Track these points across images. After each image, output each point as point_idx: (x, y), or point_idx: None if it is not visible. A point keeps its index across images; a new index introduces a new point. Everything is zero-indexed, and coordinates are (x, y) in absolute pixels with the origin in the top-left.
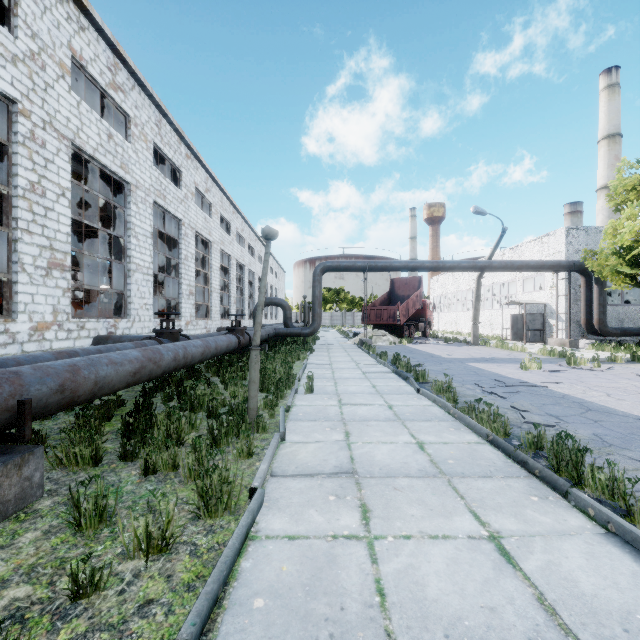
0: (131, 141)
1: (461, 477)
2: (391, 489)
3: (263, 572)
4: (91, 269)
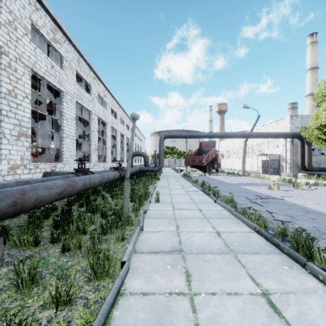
0: (64, 69)
1: (242, 253)
2: (203, 261)
3: (126, 319)
4: (45, 137)
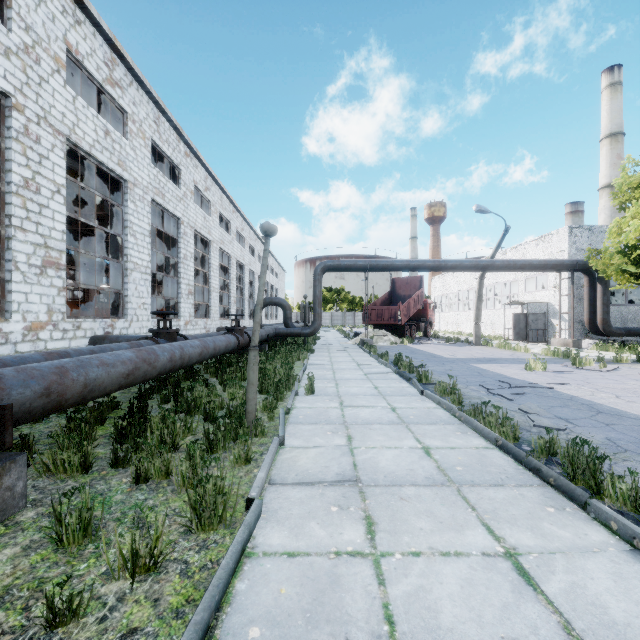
0: (129, 138)
1: (471, 485)
2: (397, 499)
3: (260, 595)
4: (90, 269)
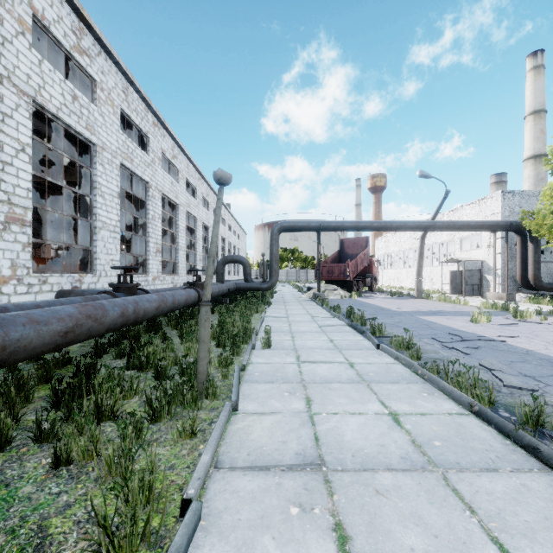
0: (97, 104)
1: (458, 470)
2: (372, 493)
3: None
4: (73, 230)
